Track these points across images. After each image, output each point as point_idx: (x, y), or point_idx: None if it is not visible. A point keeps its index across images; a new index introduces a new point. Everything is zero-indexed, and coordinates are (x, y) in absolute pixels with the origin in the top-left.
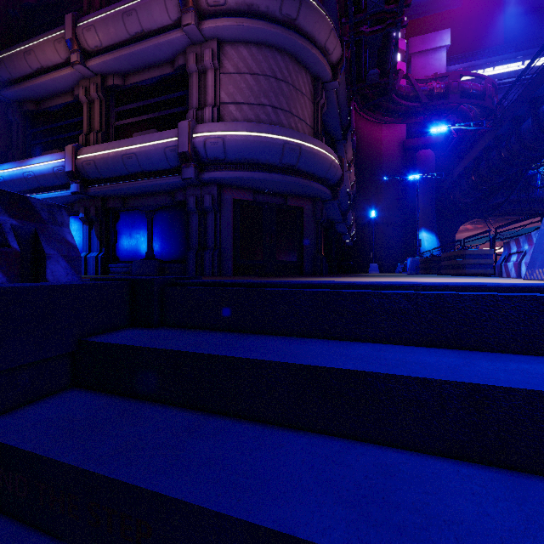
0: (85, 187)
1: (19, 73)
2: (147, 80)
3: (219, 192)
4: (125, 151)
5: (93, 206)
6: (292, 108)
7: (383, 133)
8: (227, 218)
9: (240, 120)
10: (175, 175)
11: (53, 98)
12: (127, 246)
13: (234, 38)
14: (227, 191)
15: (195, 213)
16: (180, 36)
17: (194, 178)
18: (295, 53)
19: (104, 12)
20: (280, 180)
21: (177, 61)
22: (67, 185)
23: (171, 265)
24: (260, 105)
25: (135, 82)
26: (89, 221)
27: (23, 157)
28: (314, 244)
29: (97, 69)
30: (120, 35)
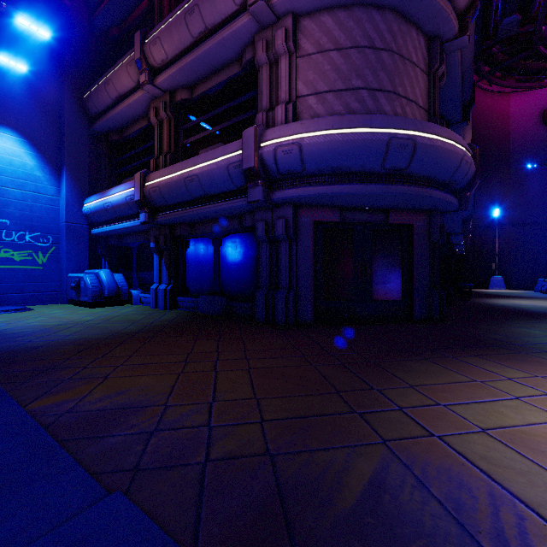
0: (153, 215)
1: (103, 105)
2: (214, 87)
3: (295, 214)
4: (187, 174)
5: (163, 234)
6: (398, 86)
7: (511, 104)
8: (305, 247)
9: (322, 115)
10: (241, 197)
11: (132, 125)
12: (195, 277)
13: (314, 6)
14: (305, 212)
15: (265, 243)
16: (246, 21)
17: (262, 201)
18: (402, 7)
19: (168, 18)
20: (381, 193)
21: (244, 56)
22: (139, 214)
23: (238, 304)
24: (351, 90)
25: (202, 93)
26: (160, 250)
27: (109, 187)
28: (429, 275)
29: (165, 85)
30: (184, 40)
